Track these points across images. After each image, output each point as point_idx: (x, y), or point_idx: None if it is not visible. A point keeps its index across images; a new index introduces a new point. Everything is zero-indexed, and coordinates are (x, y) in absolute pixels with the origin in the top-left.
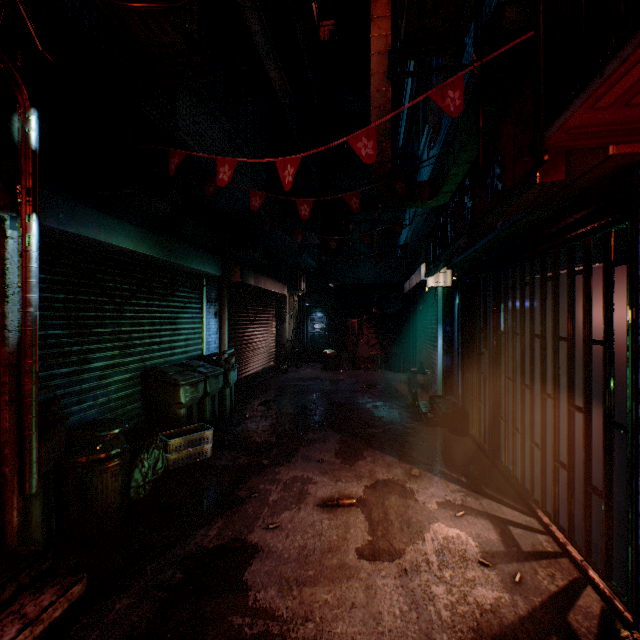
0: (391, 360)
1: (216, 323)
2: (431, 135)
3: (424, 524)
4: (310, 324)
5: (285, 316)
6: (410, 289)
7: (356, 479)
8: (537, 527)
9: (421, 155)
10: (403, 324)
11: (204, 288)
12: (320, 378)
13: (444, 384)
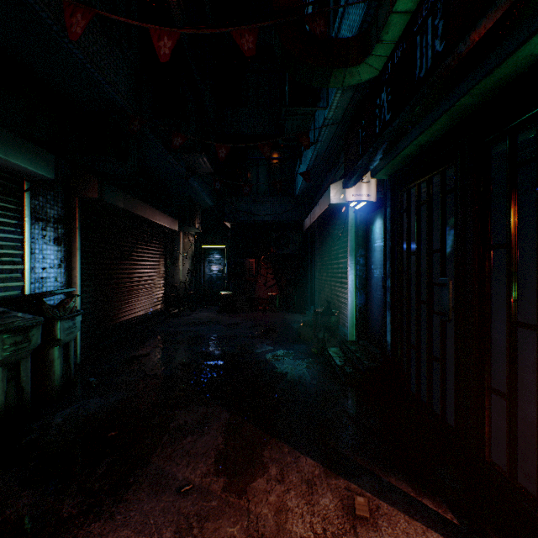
0: (289, 301)
1: (58, 253)
2: None
3: None
4: (207, 266)
5: (178, 256)
6: (311, 224)
7: None
8: None
9: (336, 35)
10: (301, 264)
11: (25, 196)
12: (214, 322)
13: (357, 327)
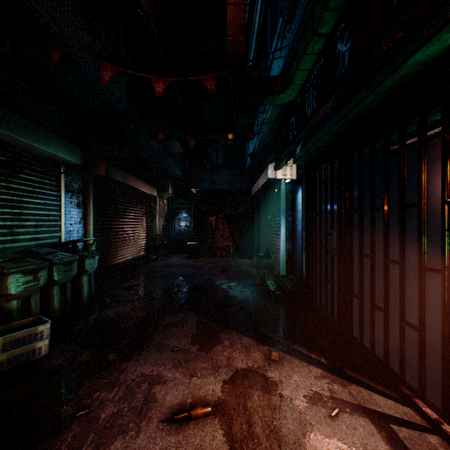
0: (241, 249)
1: (79, 213)
2: (286, 20)
3: (298, 437)
4: (177, 222)
5: (155, 215)
6: (256, 191)
7: (213, 371)
8: (421, 422)
9: (270, 65)
10: (250, 221)
11: (62, 176)
12: (184, 264)
13: (287, 265)
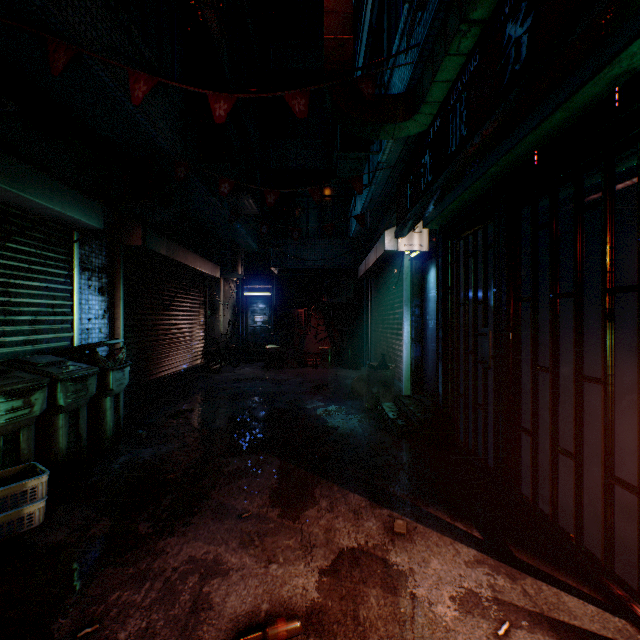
0: (343, 355)
1: (102, 303)
2: (416, 5)
3: None
4: (250, 316)
5: (219, 305)
6: (366, 270)
7: (303, 553)
8: None
9: (388, 80)
10: (356, 315)
11: (75, 247)
12: (260, 378)
13: (412, 381)
